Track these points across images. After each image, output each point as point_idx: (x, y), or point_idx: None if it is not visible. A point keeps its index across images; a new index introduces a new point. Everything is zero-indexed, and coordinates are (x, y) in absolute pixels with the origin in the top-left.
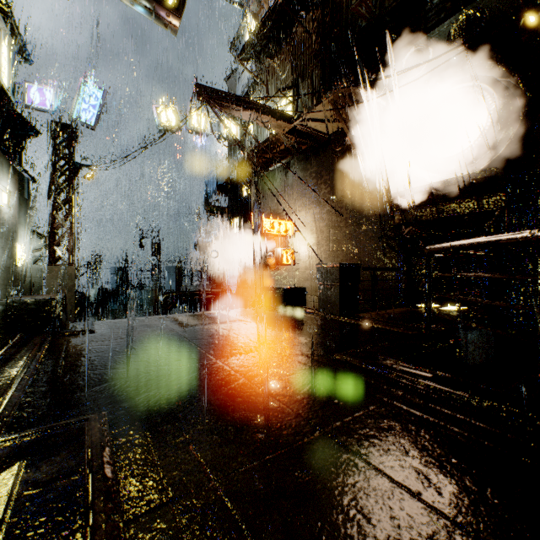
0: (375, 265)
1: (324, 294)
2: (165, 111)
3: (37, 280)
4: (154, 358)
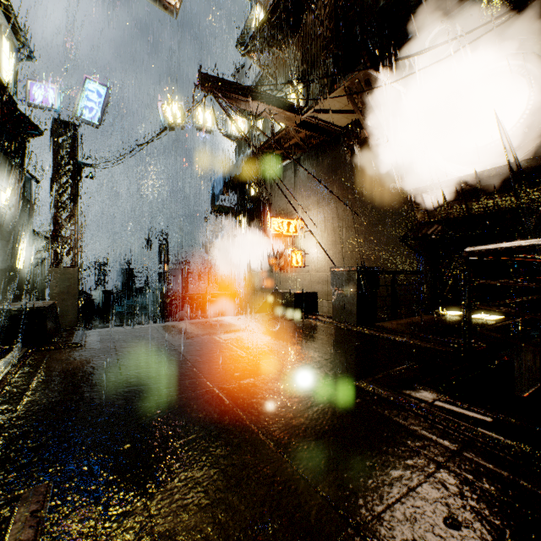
0: (393, 268)
1: (339, 300)
2: (171, 108)
3: (40, 283)
4: (140, 383)
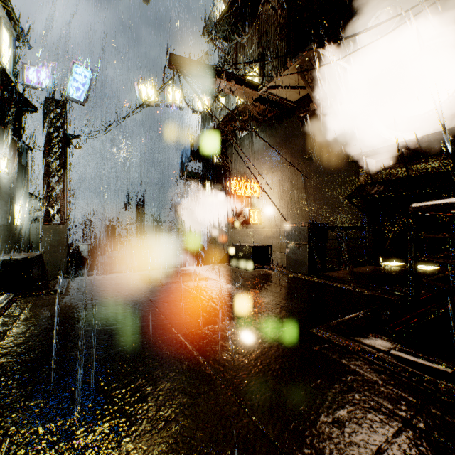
0: (339, 224)
1: (292, 252)
2: (146, 88)
3: (35, 237)
4: (110, 329)
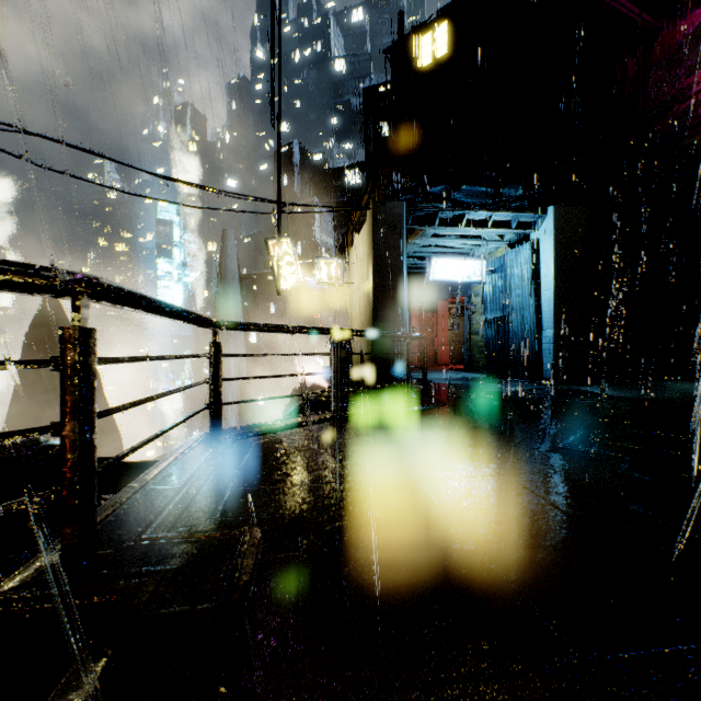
0: None
1: None
2: None
3: None
4: None
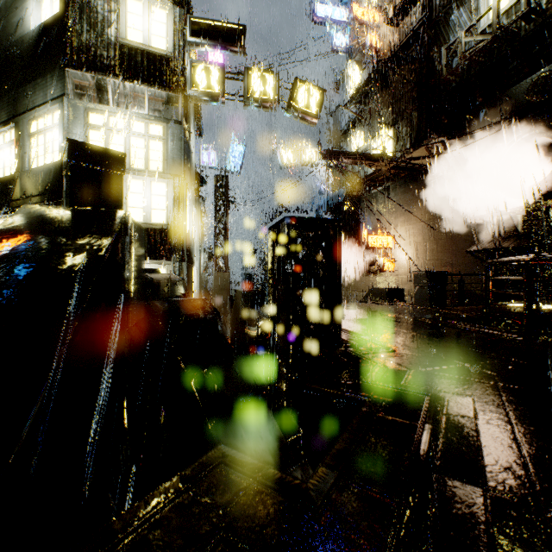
0: (465, 271)
1: (418, 292)
2: (286, 153)
3: (205, 283)
4: None
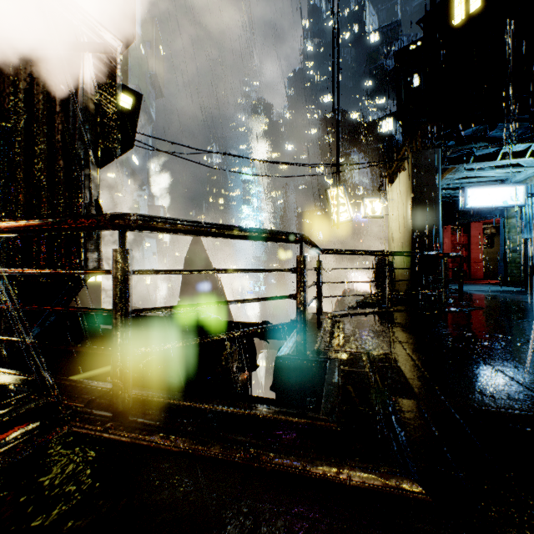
0: None
1: None
2: None
3: None
4: None
